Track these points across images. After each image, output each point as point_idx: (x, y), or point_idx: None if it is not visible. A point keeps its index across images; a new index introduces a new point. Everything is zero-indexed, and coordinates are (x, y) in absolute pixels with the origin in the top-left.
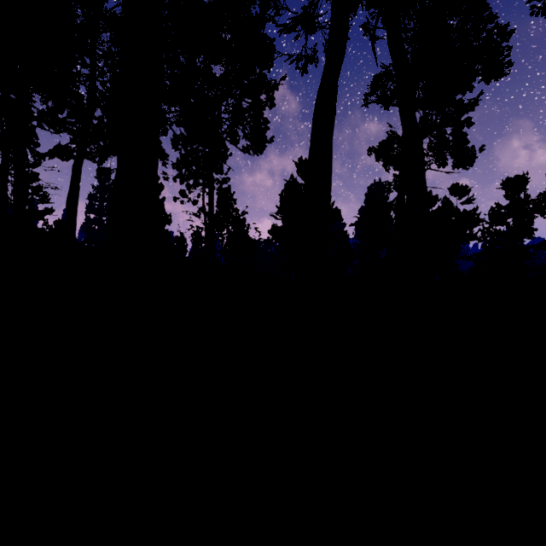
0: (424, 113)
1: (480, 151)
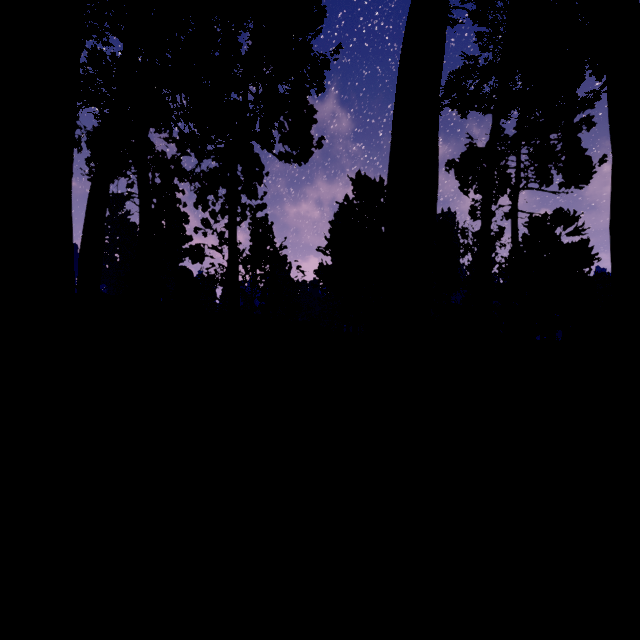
0: (525, 112)
1: (600, 163)
